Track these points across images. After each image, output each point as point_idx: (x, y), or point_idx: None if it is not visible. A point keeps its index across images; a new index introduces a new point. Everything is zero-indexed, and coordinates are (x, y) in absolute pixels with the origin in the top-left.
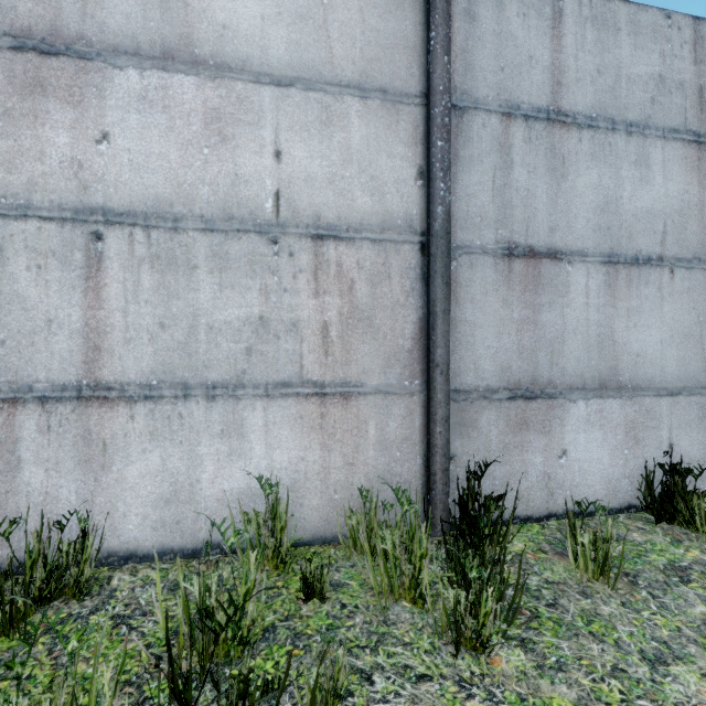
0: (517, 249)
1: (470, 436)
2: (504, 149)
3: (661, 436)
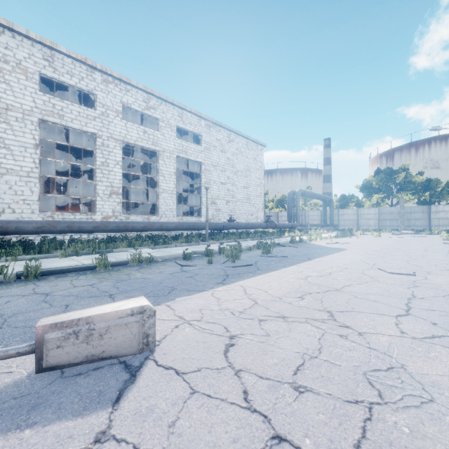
0: None
1: None
2: None
3: None
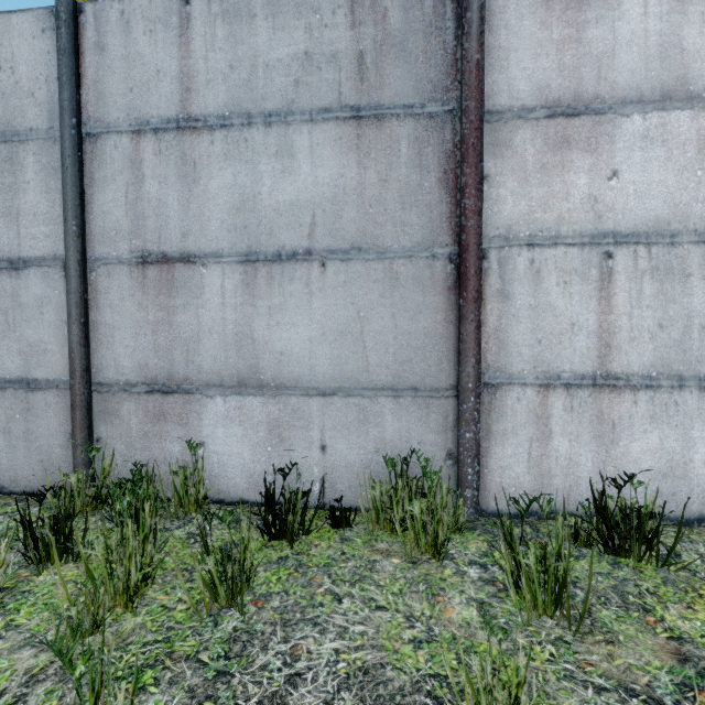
0: None
1: None
2: None
3: None
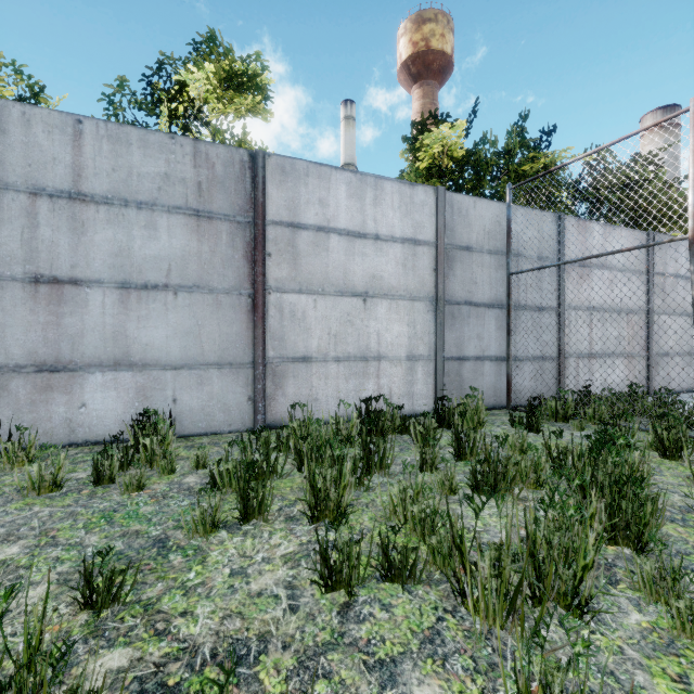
0: (44, 278)
1: (2, 395)
2: (32, 215)
3: (167, 394)
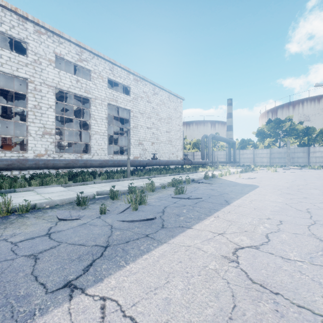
0: None
1: None
2: None
3: None
